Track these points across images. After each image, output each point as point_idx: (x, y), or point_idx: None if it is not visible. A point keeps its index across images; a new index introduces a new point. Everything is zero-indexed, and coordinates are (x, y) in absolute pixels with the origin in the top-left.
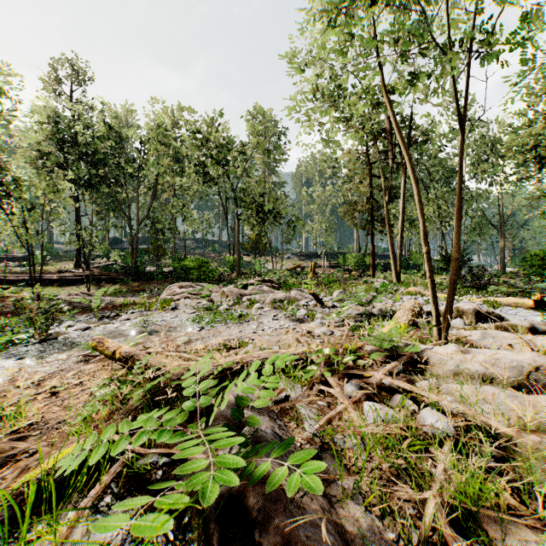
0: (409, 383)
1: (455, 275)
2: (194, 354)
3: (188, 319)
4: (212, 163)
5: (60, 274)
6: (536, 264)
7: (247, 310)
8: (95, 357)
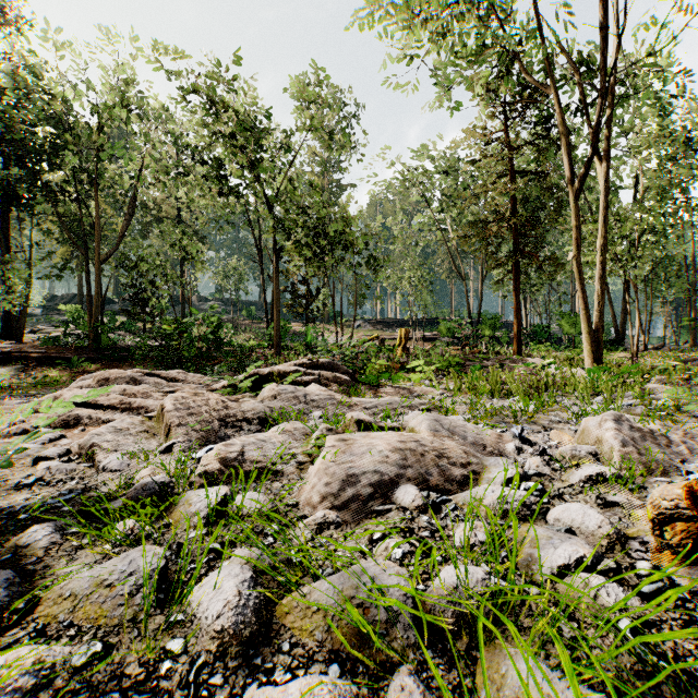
0: None
1: None
2: None
3: None
4: (228, 151)
5: None
6: None
7: None
8: None
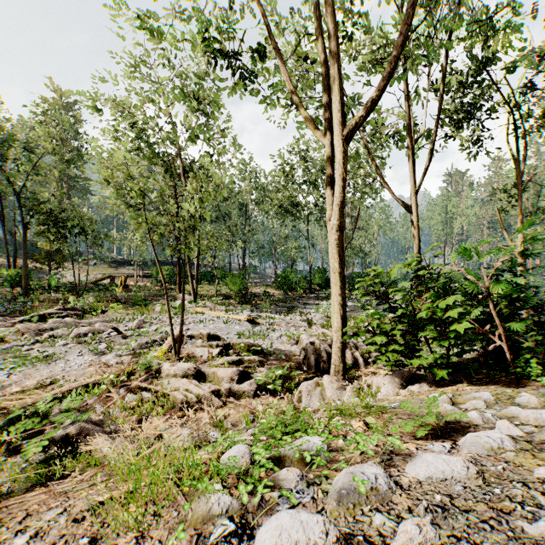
0: (151, 383)
1: (181, 328)
2: (20, 395)
3: None
4: None
5: None
6: (281, 282)
7: (52, 349)
8: None
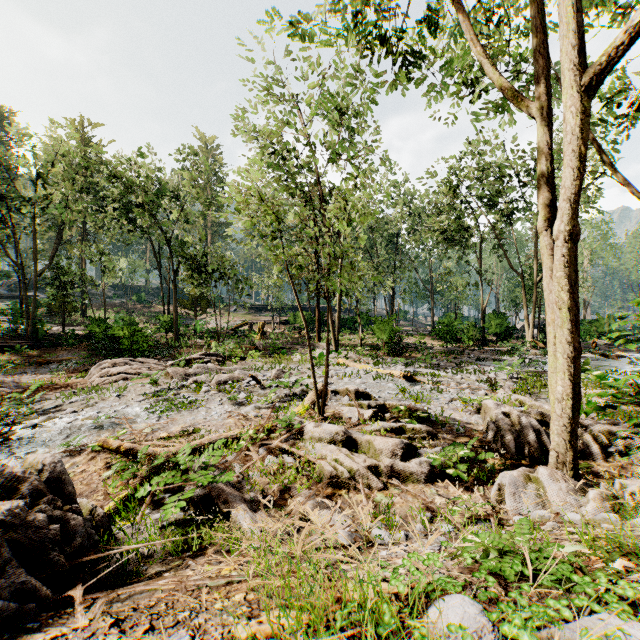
0: (293, 445)
1: (326, 380)
2: (165, 441)
3: (141, 408)
4: (144, 212)
5: None
6: (443, 330)
7: (196, 395)
8: (78, 452)
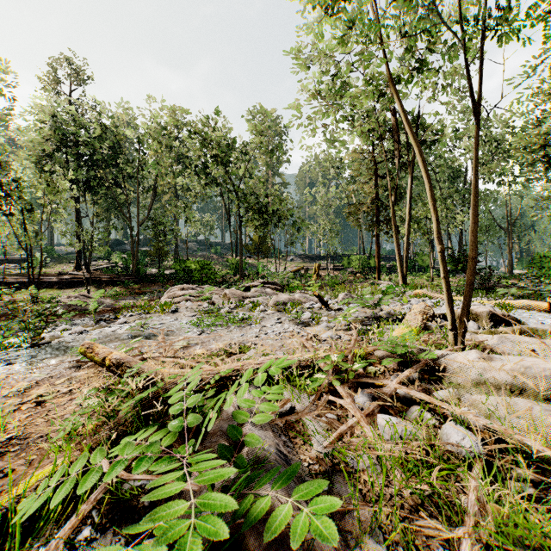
0: (425, 393)
1: (472, 276)
2: (192, 360)
3: (188, 322)
4: (215, 163)
5: (61, 276)
6: (545, 266)
7: (250, 313)
8: (87, 363)
